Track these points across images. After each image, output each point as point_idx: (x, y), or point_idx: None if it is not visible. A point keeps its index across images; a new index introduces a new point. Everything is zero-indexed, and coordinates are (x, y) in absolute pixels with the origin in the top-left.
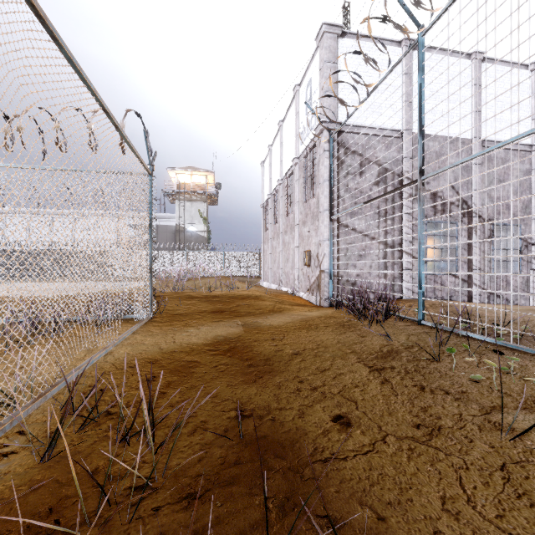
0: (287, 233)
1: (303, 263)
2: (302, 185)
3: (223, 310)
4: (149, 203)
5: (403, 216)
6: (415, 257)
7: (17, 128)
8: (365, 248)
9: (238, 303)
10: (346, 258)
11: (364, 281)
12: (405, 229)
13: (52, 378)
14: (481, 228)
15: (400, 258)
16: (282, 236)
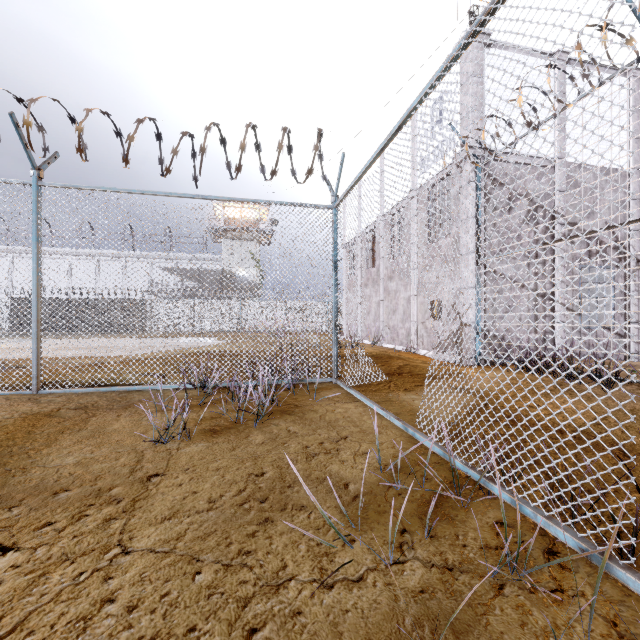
0: (393, 279)
1: (425, 315)
2: (423, 222)
3: (396, 372)
4: (334, 242)
5: (555, 259)
6: (568, 308)
7: (200, 148)
8: (514, 298)
9: (394, 363)
10: (493, 309)
11: (513, 336)
12: (558, 275)
13: (384, 457)
14: (639, 274)
15: (552, 309)
16: (384, 283)
